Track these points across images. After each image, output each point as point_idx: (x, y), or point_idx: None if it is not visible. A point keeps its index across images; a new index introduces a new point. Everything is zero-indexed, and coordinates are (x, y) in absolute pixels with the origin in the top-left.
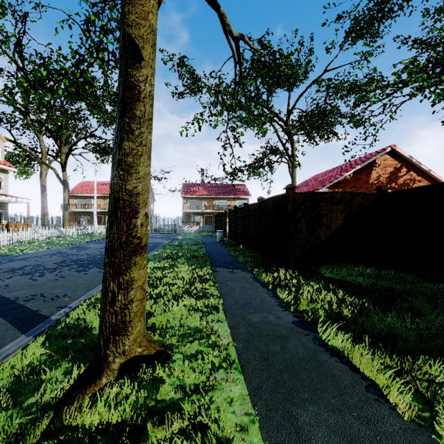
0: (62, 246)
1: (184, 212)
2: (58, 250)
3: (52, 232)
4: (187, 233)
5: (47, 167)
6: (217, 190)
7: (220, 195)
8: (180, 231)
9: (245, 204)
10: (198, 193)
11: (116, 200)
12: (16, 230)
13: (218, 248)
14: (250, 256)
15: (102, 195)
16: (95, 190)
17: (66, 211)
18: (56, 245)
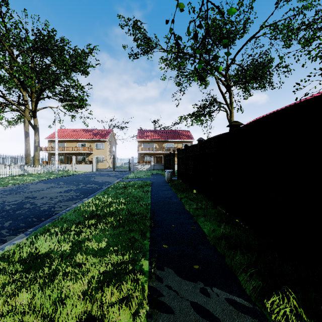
0: (5, 187)
1: (139, 153)
2: None
3: (14, 170)
4: (140, 171)
5: (30, 117)
6: (166, 135)
7: (168, 139)
8: (134, 169)
9: (201, 139)
10: (150, 137)
11: None
12: None
13: (166, 192)
14: (219, 218)
15: (73, 139)
16: (56, 133)
17: (37, 152)
18: None
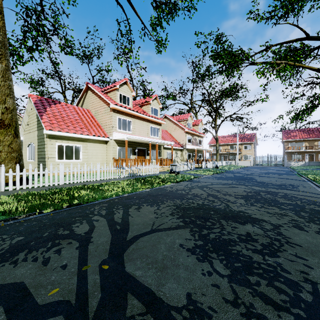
0: (236, 169)
1: (285, 152)
2: (242, 170)
3: (220, 163)
4: (295, 166)
5: None
6: (318, 133)
7: None
8: (287, 165)
9: None
10: (298, 137)
11: None
12: (213, 162)
13: None
14: None
15: (226, 143)
16: (237, 142)
17: (218, 153)
18: (234, 168)
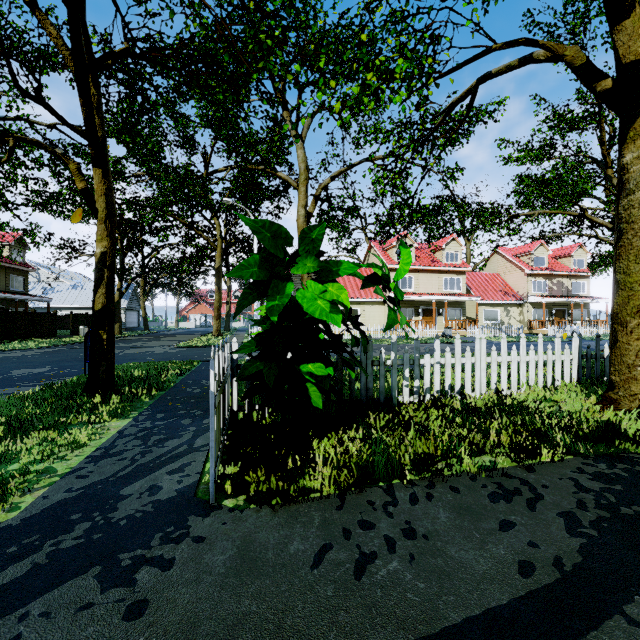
0: None
1: None
2: None
3: None
4: None
5: None
6: None
7: None
8: None
9: None
10: None
11: None
12: (595, 325)
13: None
14: None
15: None
16: None
17: None
18: None
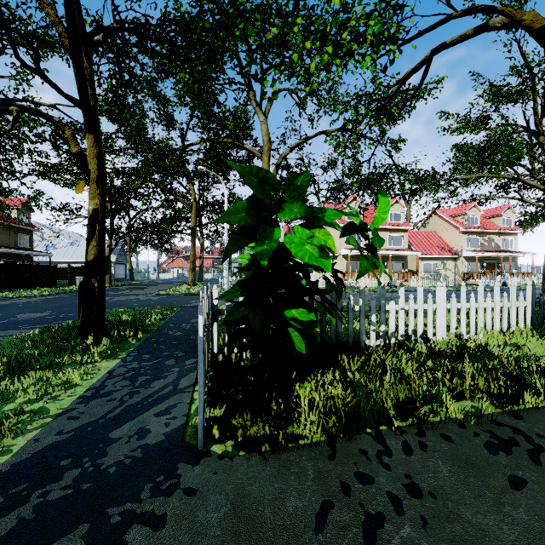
0: None
1: None
2: None
3: None
4: None
5: None
6: None
7: None
8: None
9: None
10: None
11: (544, 264)
12: (522, 277)
13: None
14: None
15: None
16: None
17: None
18: None
